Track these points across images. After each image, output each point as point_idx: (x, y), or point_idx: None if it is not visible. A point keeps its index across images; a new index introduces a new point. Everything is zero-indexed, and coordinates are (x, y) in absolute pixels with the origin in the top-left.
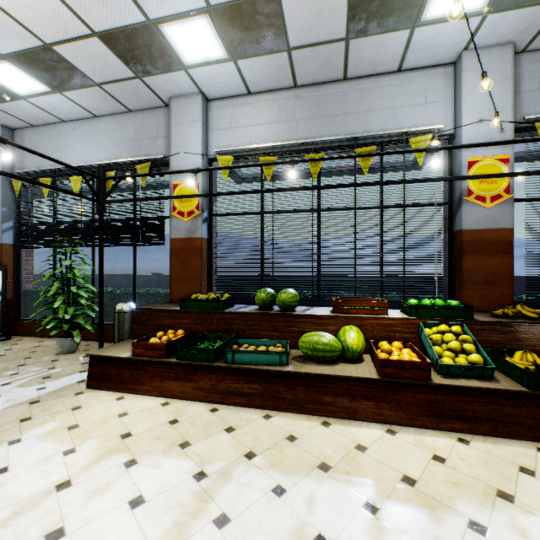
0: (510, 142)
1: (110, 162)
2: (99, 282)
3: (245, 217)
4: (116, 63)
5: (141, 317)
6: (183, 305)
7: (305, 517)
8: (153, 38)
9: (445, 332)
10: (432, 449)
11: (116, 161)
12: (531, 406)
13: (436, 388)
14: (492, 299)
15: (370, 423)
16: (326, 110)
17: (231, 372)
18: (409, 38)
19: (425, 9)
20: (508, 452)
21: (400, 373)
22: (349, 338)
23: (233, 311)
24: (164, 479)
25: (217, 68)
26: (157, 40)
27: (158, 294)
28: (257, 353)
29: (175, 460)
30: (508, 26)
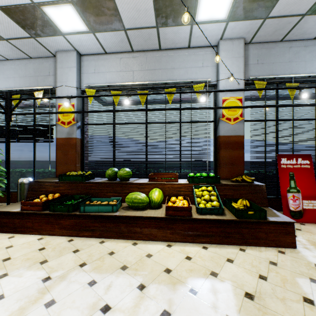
0: (240, 90)
1: (17, 89)
2: (7, 165)
3: (103, 126)
4: (15, 27)
5: (33, 186)
6: (60, 179)
7: (101, 296)
8: (38, 14)
9: (204, 190)
10: (187, 253)
11: (21, 89)
12: (239, 227)
13: (194, 220)
14: (234, 172)
15: (160, 241)
16: (150, 66)
17: (83, 217)
18: (191, 30)
19: (196, 15)
20: (225, 252)
21: (176, 213)
22: (153, 195)
23: (91, 182)
24: (22, 283)
25: (83, 36)
26: (41, 16)
27: (50, 172)
28: (99, 205)
29: (34, 271)
30: (240, 29)
